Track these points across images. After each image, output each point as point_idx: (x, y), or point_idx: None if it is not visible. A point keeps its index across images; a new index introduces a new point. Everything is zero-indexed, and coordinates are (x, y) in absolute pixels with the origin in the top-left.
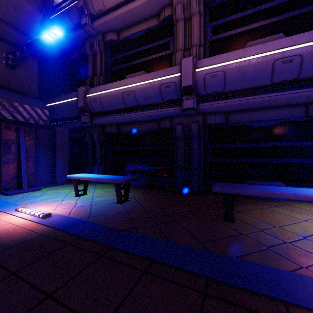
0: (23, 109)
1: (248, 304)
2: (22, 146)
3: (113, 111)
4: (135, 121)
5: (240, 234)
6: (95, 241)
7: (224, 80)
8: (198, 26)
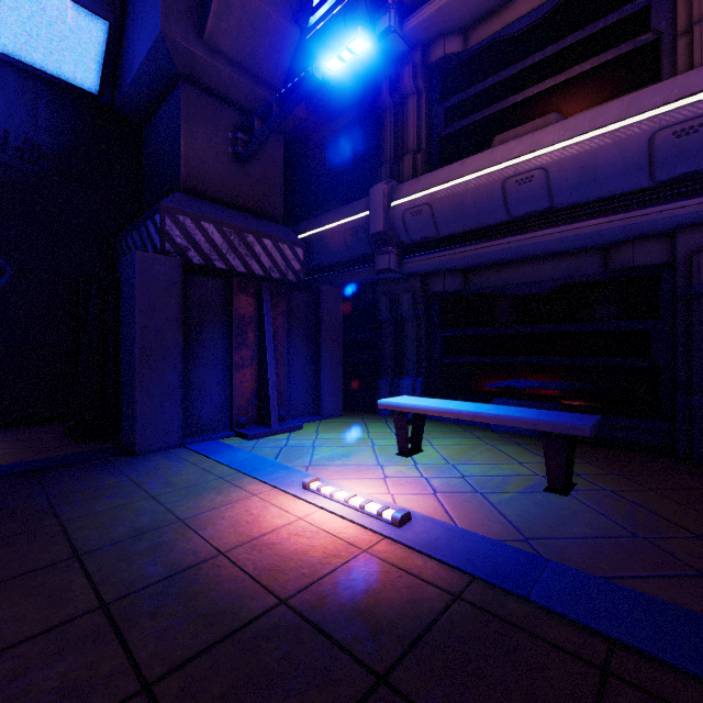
0: (261, 249)
1: None
2: (267, 331)
3: (461, 235)
4: (528, 255)
5: None
6: None
7: None
8: None
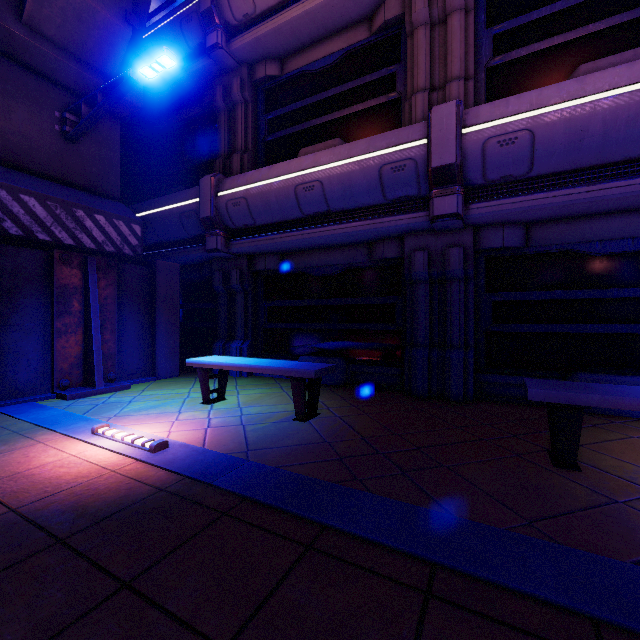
0: (93, 224)
1: None
2: (93, 300)
3: (273, 226)
4: (320, 244)
5: (613, 502)
6: (282, 510)
7: (530, 150)
8: (462, 36)
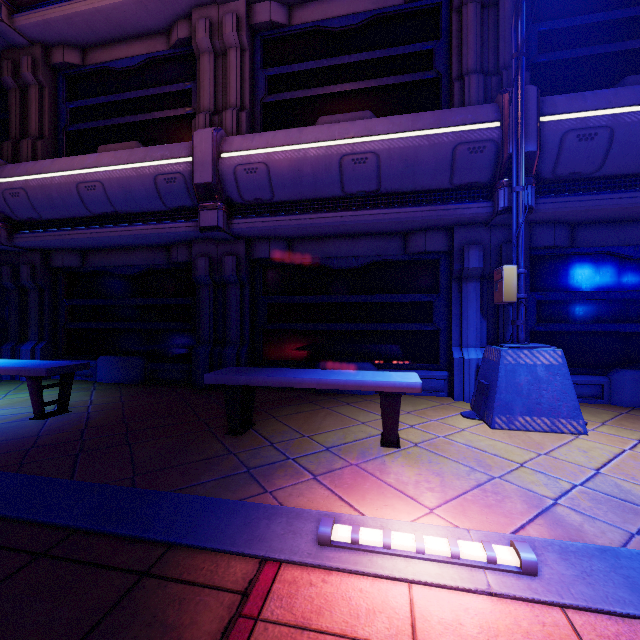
0: None
1: (104, 558)
2: None
3: (63, 221)
4: (117, 244)
5: (228, 454)
6: None
7: (269, 180)
8: (238, 71)
